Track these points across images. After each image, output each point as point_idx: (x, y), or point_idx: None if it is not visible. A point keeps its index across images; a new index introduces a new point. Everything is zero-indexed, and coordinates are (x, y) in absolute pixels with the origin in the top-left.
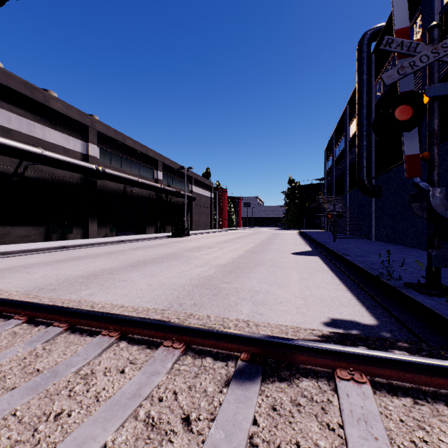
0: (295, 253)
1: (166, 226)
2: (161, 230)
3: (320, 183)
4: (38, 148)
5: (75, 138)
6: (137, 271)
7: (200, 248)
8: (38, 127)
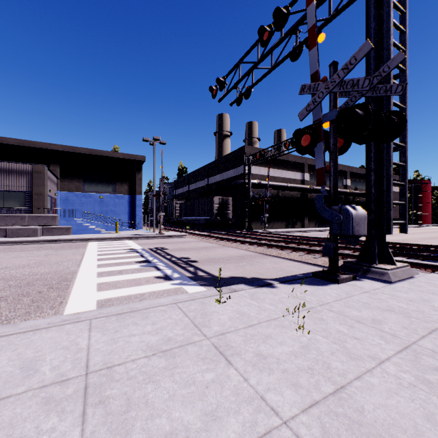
0: None
1: None
2: None
3: None
4: (286, 184)
5: (297, 172)
6: None
7: None
8: (284, 172)
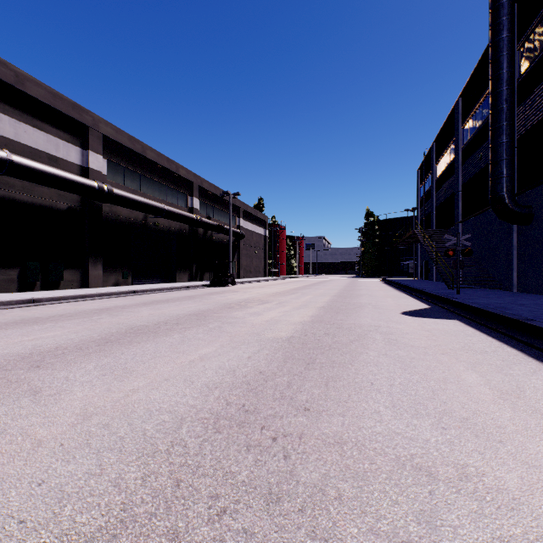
0: (408, 312)
1: (205, 272)
2: (197, 277)
3: (407, 216)
4: (0, 150)
5: (68, 143)
6: (102, 356)
7: (247, 302)
8: (7, 121)
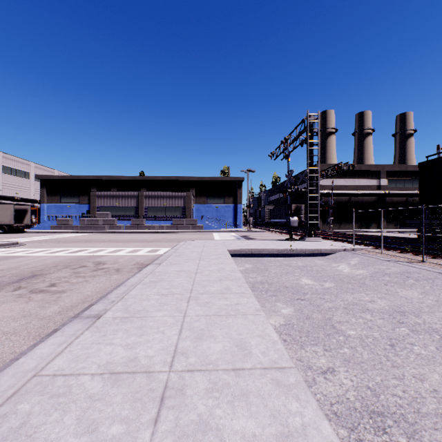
0: None
1: None
2: None
3: None
4: (356, 191)
5: (373, 179)
6: None
7: None
8: (356, 180)
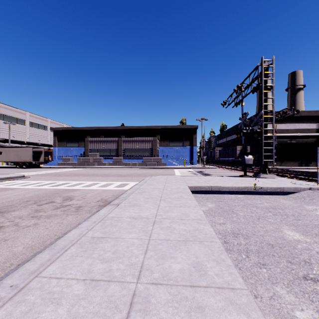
0: None
1: None
2: None
3: None
4: (297, 133)
5: (312, 123)
6: None
7: None
8: (297, 125)
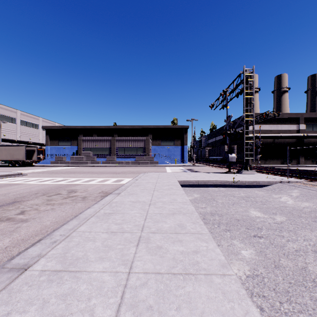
0: None
1: None
2: None
3: None
4: (279, 134)
5: (293, 125)
6: None
7: None
8: (279, 126)
